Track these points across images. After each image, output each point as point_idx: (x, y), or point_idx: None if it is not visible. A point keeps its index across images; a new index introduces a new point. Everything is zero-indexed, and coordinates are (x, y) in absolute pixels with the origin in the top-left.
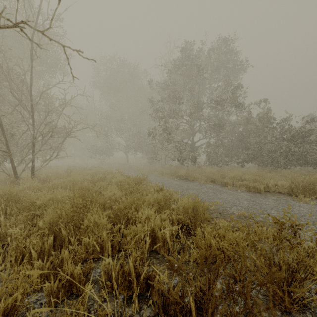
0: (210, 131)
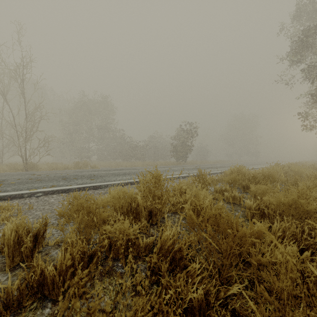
0: (98, 142)
